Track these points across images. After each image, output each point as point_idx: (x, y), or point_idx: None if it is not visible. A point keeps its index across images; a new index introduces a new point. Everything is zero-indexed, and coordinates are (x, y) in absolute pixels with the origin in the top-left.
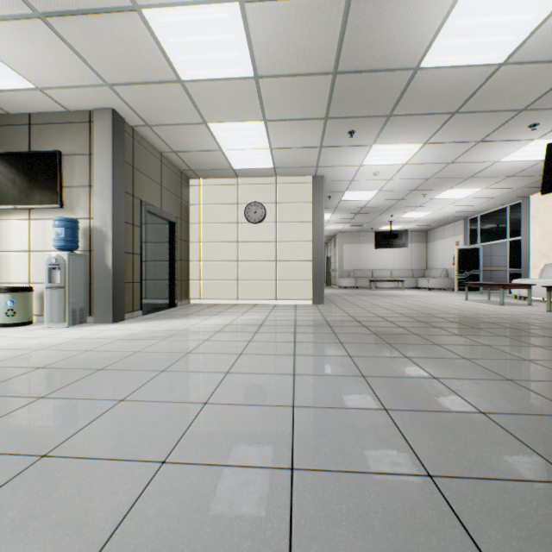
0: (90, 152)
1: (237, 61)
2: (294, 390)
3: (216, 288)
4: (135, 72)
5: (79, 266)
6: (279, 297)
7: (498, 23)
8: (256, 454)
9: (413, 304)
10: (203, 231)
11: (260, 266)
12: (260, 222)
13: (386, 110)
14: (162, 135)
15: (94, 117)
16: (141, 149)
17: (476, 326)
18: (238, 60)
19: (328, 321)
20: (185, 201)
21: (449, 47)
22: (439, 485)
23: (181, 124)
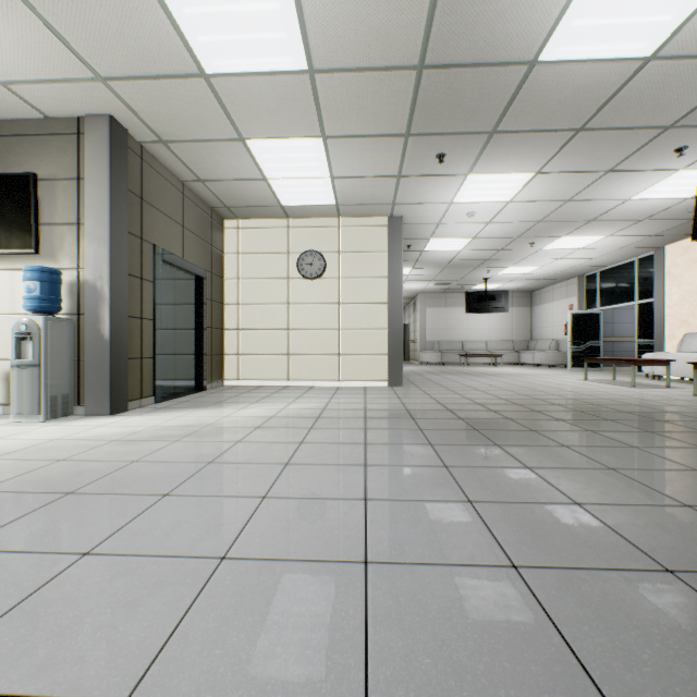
0: (79, 176)
1: (284, 46)
2: (366, 529)
3: (259, 365)
4: (139, 60)
5: (62, 336)
6: (344, 378)
7: None
8: (301, 675)
9: (519, 386)
10: (241, 289)
11: (317, 336)
12: (319, 277)
13: (489, 125)
14: (183, 157)
15: (84, 127)
16: (153, 175)
17: (610, 417)
18: (285, 44)
19: (409, 410)
20: (218, 249)
21: (580, 31)
22: None
23: (208, 140)
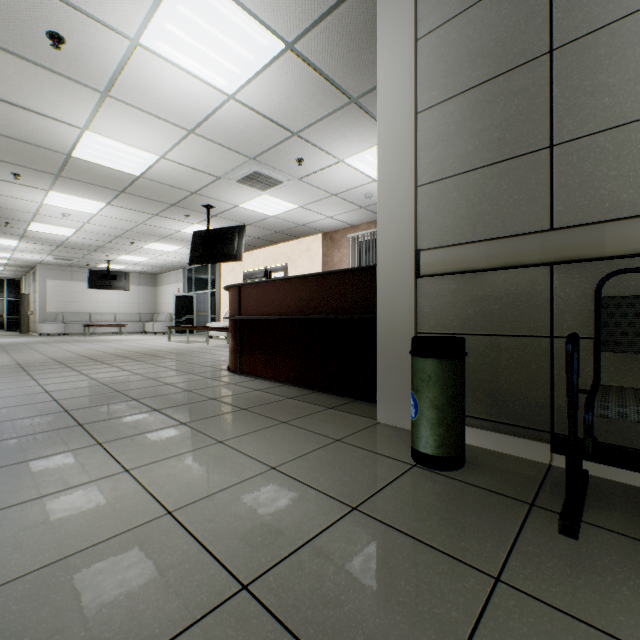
0: None
1: None
2: None
3: None
4: None
5: None
6: None
7: (123, 156)
8: None
9: (111, 347)
10: None
11: None
12: None
13: (53, 171)
14: None
15: None
16: None
17: (134, 357)
18: None
19: None
20: None
21: (93, 154)
22: None
23: None
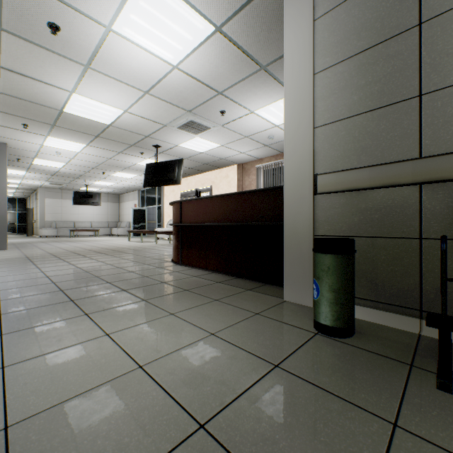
0: None
1: None
2: None
3: None
4: None
5: None
6: None
7: (98, 111)
8: None
9: (89, 245)
10: None
11: None
12: None
13: (50, 122)
14: None
15: None
16: None
17: (106, 252)
18: None
19: None
20: None
21: (78, 110)
22: (1, 291)
23: None
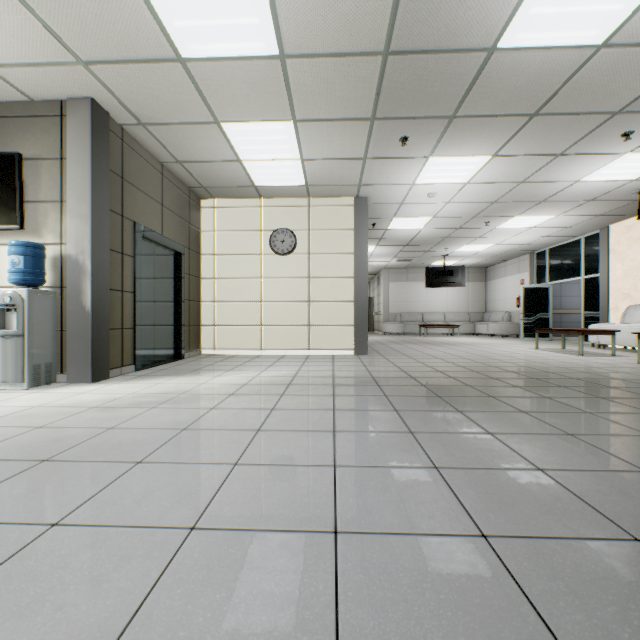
0: (62, 155)
1: (256, 31)
2: (336, 497)
3: (234, 335)
4: (118, 45)
5: (45, 308)
6: (313, 347)
7: None
8: None
9: (476, 355)
10: (217, 264)
11: (289, 308)
12: (290, 253)
13: (449, 109)
14: (162, 139)
15: (67, 109)
16: (133, 156)
17: (563, 384)
18: (257, 30)
19: (375, 378)
20: (195, 226)
21: (537, 19)
22: None
23: (186, 123)
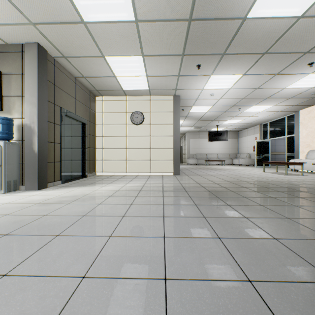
0: (22, 72)
1: (123, 7)
2: (165, 256)
3: (112, 165)
4: (50, 14)
5: (13, 151)
6: (152, 171)
7: None
8: None
9: (234, 175)
10: (104, 129)
11: (140, 151)
12: (140, 123)
13: (222, 50)
14: (75, 65)
15: (25, 48)
16: (60, 73)
17: (280, 190)
18: (123, 6)
19: (184, 187)
20: (93, 110)
21: (268, 2)
22: None
23: (87, 57)
